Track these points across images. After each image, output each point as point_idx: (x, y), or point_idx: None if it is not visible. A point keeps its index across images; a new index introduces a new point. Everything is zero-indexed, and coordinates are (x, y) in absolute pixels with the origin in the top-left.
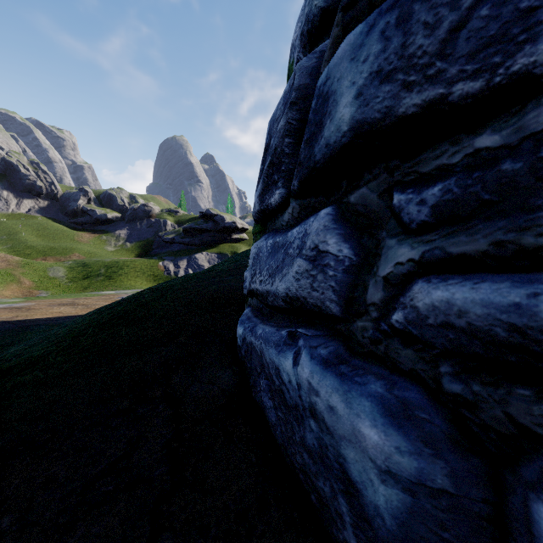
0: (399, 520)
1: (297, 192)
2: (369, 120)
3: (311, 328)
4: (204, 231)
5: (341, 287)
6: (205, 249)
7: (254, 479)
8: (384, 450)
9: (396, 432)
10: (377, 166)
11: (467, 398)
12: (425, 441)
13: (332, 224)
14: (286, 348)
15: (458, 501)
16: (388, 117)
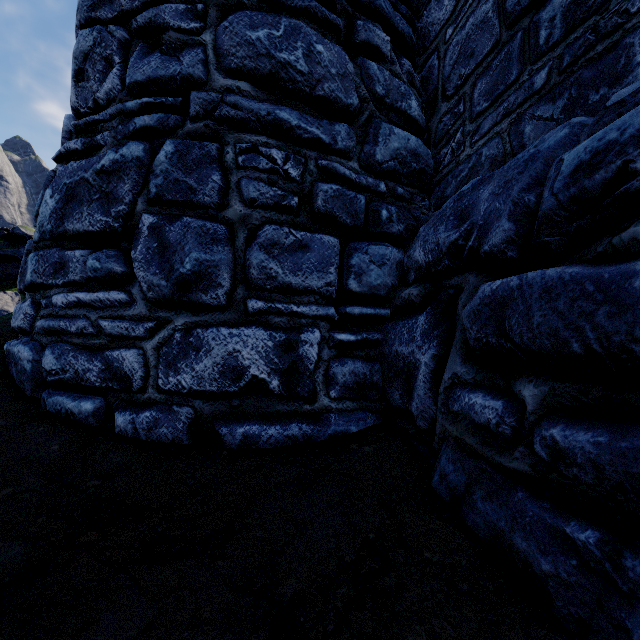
0: (31, 370)
1: (25, 290)
2: (33, 281)
3: (28, 337)
4: (11, 259)
5: (31, 323)
6: (12, 286)
7: (1, 387)
8: (28, 356)
9: (31, 352)
10: (41, 290)
11: (40, 341)
12: (36, 352)
13: (30, 304)
14: (17, 344)
15: (41, 361)
16: (36, 282)
